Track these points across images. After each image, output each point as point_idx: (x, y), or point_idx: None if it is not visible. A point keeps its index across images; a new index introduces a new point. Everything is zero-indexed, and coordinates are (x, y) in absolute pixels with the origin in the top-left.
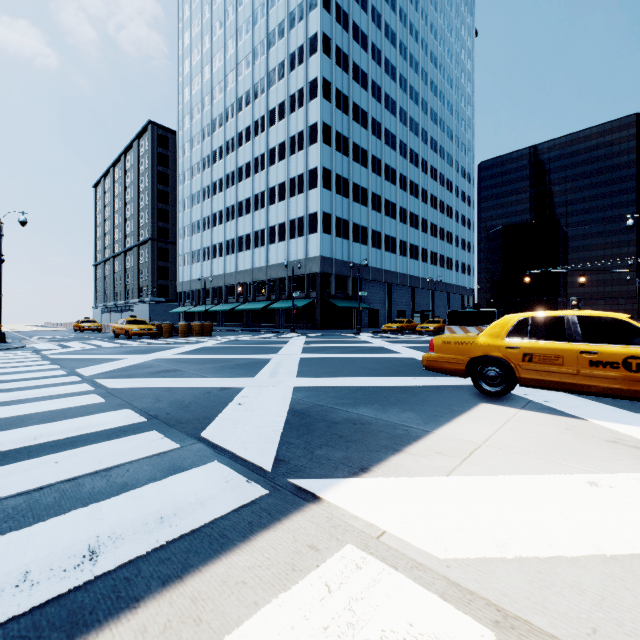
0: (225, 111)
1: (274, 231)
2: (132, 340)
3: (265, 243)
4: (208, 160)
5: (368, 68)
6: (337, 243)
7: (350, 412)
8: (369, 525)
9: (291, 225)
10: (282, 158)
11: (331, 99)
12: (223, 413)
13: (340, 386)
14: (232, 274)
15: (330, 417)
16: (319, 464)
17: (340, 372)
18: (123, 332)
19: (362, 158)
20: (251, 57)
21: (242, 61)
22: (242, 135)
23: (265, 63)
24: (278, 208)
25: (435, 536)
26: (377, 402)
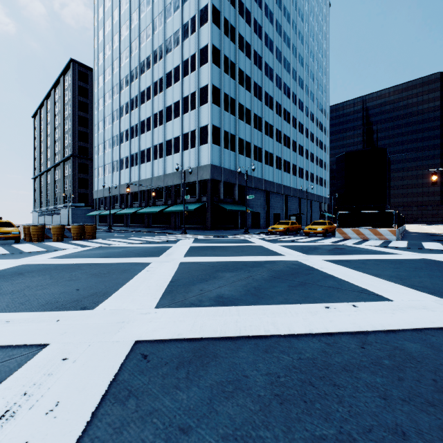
0: (130, 45)
1: (170, 144)
2: None
3: (163, 155)
4: (117, 88)
5: (251, 7)
6: (225, 154)
7: None
8: None
9: (185, 138)
10: (177, 80)
11: (220, 26)
12: None
13: None
14: (136, 183)
15: None
16: None
17: None
18: None
19: (246, 83)
20: None
21: (144, 1)
22: (144, 64)
23: None
24: (173, 124)
25: None
26: None
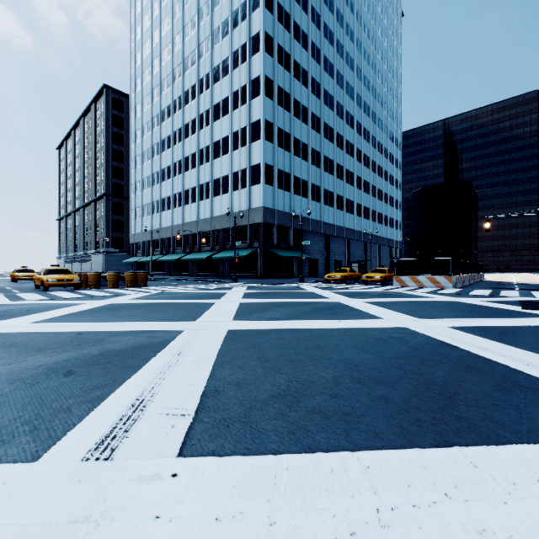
0: (173, 72)
1: (218, 184)
2: (44, 292)
3: (210, 195)
4: (157, 119)
5: (308, 30)
6: (279, 195)
7: None
8: None
9: (234, 177)
10: (226, 113)
11: (273, 54)
12: None
13: None
14: (179, 226)
15: None
16: None
17: (308, 396)
18: (40, 283)
19: (303, 115)
20: (196, 18)
21: (188, 23)
22: (188, 93)
23: (210, 23)
24: (222, 161)
25: None
26: None
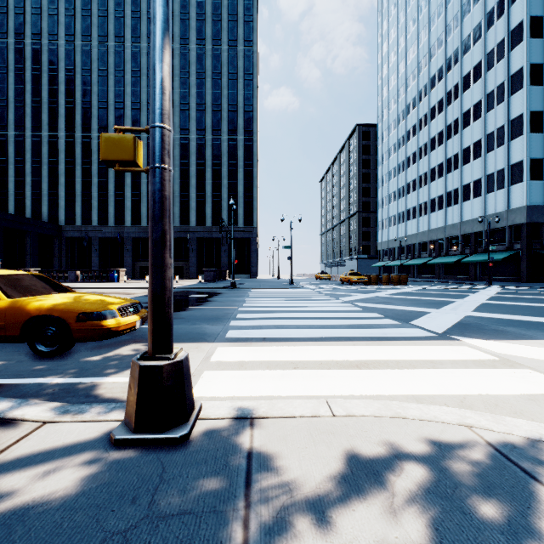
0: (418, 94)
1: (468, 188)
2: (353, 286)
3: (458, 201)
4: (402, 140)
5: None
6: None
7: (498, 327)
8: (475, 346)
9: (488, 180)
10: (477, 117)
11: (542, 34)
12: (419, 319)
13: (503, 318)
14: (424, 232)
15: (482, 327)
16: (464, 336)
17: (512, 313)
18: (346, 280)
19: None
20: (443, 36)
21: (434, 43)
22: (434, 109)
23: (458, 34)
24: (473, 166)
25: (501, 350)
26: (525, 327)
